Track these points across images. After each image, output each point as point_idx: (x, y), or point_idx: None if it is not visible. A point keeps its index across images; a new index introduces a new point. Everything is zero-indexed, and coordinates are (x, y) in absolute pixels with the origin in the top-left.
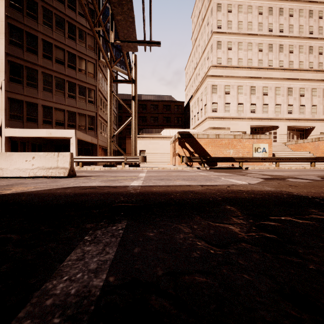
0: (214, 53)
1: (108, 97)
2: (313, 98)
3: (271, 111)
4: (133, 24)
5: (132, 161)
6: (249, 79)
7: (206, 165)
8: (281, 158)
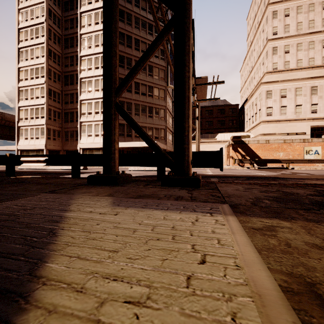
0: (269, 59)
1: None
2: None
3: None
4: (206, 95)
5: None
6: (310, 80)
7: (257, 166)
8: None
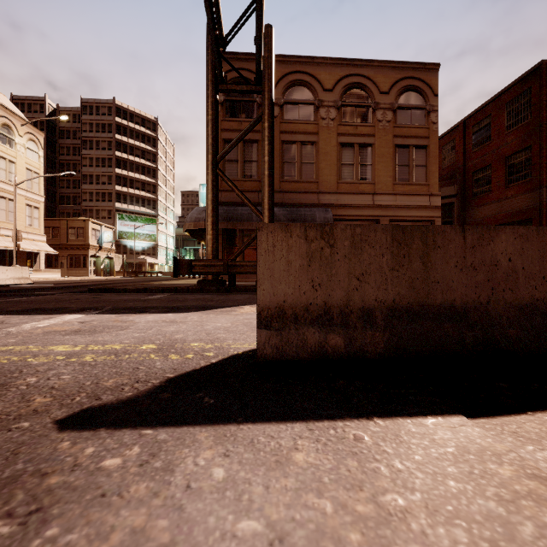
0: None
1: None
2: None
3: None
4: None
5: None
6: None
7: None
8: None
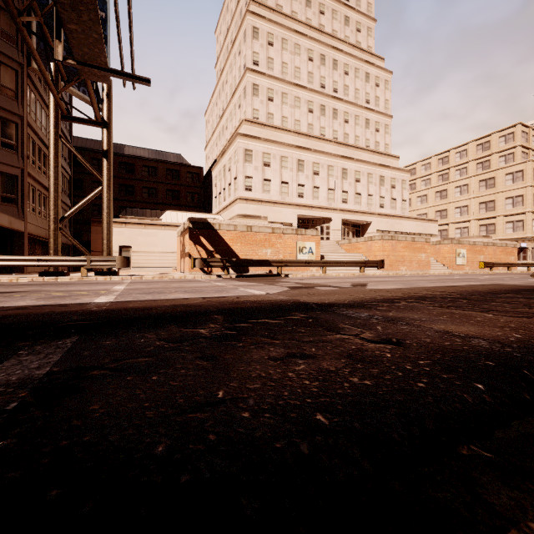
0: (248, 101)
1: (50, 145)
2: (369, 186)
3: (323, 197)
4: (100, 43)
5: (103, 265)
6: (297, 149)
7: (233, 272)
8: (328, 262)
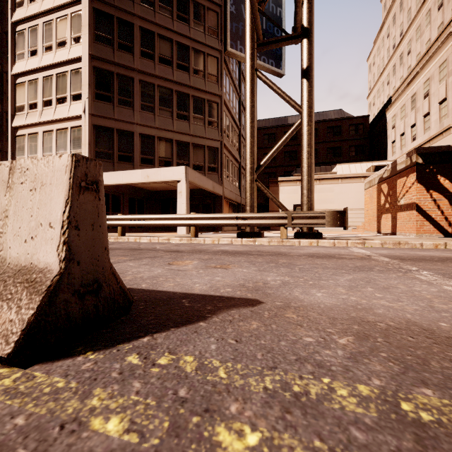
0: None
1: (246, 83)
2: None
3: None
4: None
5: (307, 223)
6: None
7: None
8: None
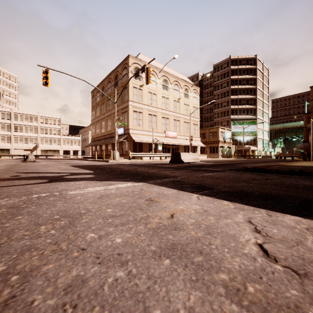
0: None
1: None
2: None
3: None
4: None
5: None
6: None
7: None
8: None
